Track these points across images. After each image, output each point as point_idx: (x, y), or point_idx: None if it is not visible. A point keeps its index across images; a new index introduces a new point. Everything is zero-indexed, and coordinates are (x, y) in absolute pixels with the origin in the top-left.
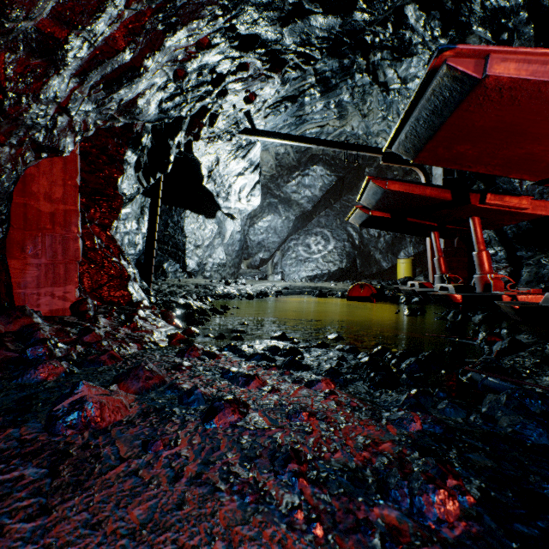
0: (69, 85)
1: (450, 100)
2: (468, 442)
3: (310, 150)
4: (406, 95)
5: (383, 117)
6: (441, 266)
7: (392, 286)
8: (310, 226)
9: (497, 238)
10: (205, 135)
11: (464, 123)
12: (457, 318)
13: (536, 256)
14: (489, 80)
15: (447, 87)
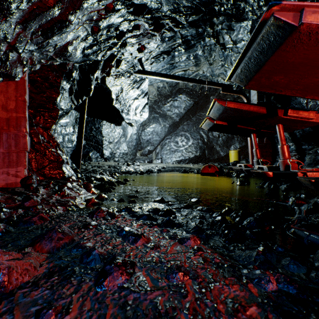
0: (15, 30)
1: (274, 43)
2: None
3: (178, 85)
4: (236, 51)
5: (222, 65)
6: (257, 154)
7: (227, 166)
8: (177, 131)
9: (290, 137)
10: (113, 73)
11: (281, 60)
12: (270, 187)
13: (314, 149)
14: (303, 26)
15: (272, 34)
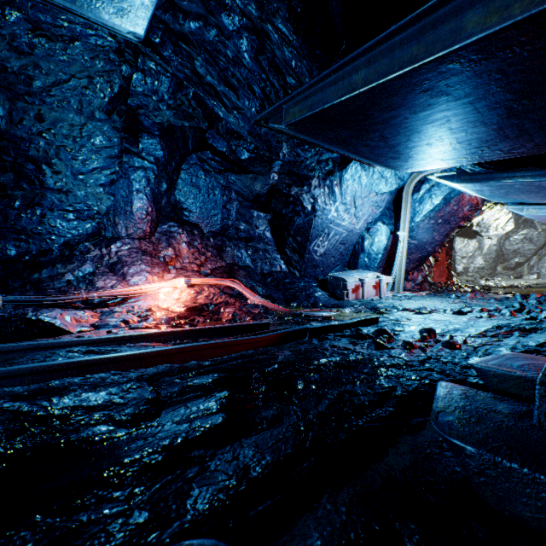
0: None
1: None
2: None
3: None
4: None
5: None
6: None
7: None
8: None
9: None
10: None
11: None
12: None
13: None
14: None
15: None
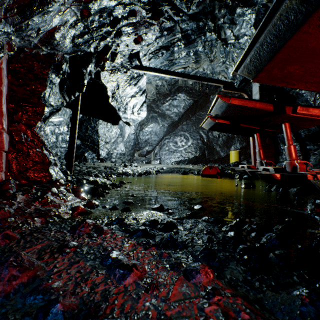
0: None
1: (294, 23)
2: None
3: (177, 84)
4: (238, 47)
5: (223, 62)
6: (261, 155)
7: (228, 167)
8: (177, 131)
9: (294, 137)
10: (109, 68)
11: (300, 45)
12: (279, 190)
13: None
14: None
15: (293, 10)
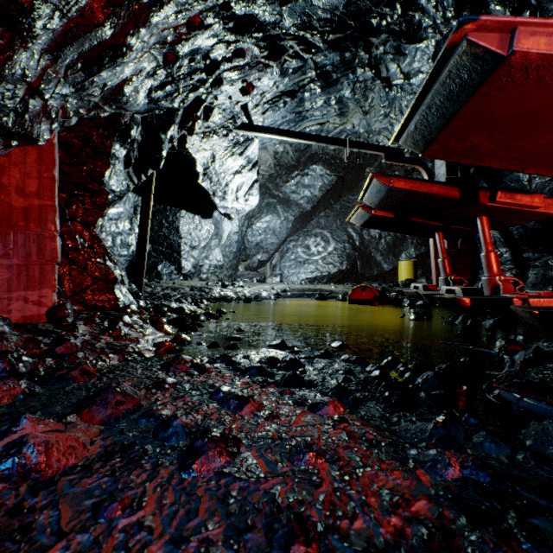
0: (40, 62)
1: (468, 83)
2: (526, 497)
3: (310, 149)
4: (409, 91)
5: (385, 115)
6: (445, 268)
7: (394, 288)
8: (309, 227)
9: (503, 239)
10: (200, 130)
11: (481, 111)
12: (467, 323)
13: (543, 258)
14: (515, 57)
15: (465, 68)
